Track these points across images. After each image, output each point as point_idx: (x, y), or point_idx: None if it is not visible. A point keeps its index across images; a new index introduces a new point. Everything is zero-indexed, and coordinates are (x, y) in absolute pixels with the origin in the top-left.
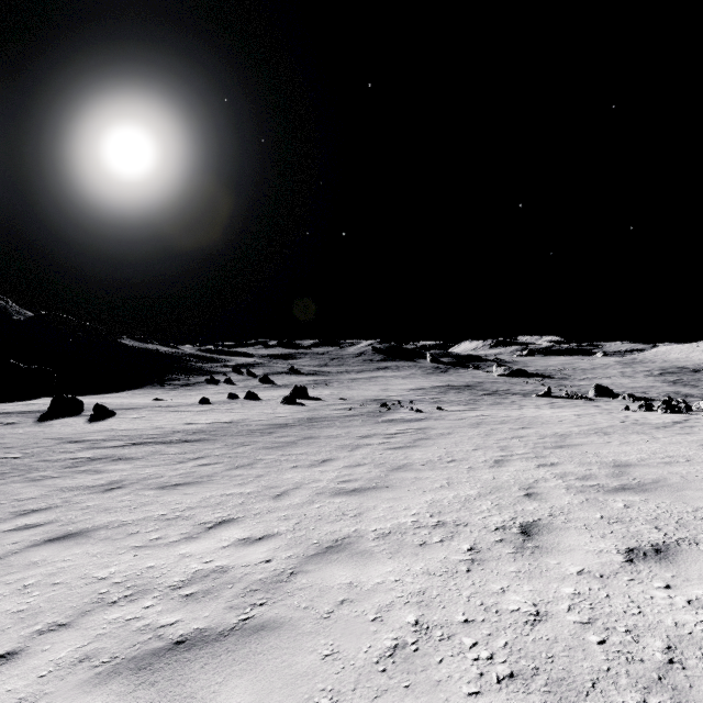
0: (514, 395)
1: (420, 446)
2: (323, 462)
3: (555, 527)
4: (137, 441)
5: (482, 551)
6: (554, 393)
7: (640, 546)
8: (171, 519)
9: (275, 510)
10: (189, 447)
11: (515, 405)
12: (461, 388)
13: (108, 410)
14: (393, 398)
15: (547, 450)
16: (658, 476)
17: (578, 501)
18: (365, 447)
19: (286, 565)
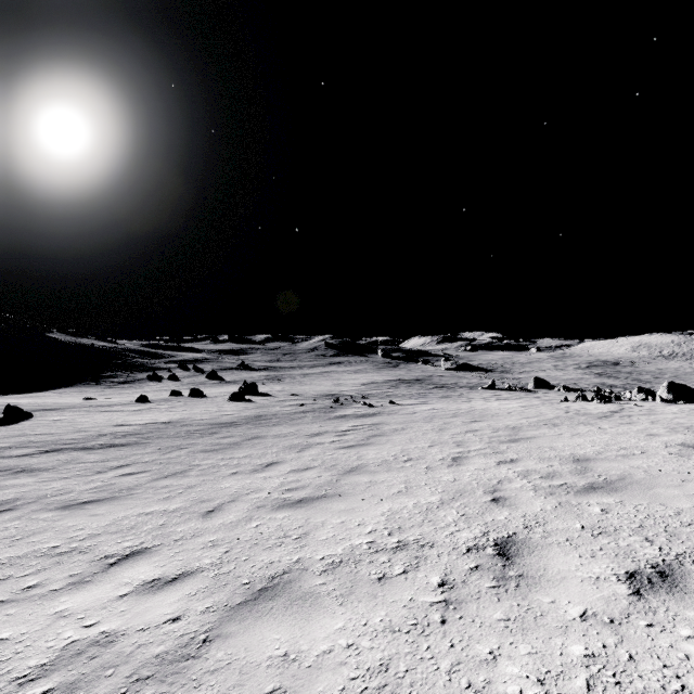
0: (462, 388)
1: (373, 444)
2: (268, 467)
3: (535, 545)
4: (52, 447)
5: (457, 587)
6: (497, 386)
7: (640, 568)
8: (63, 553)
9: (202, 533)
10: (114, 453)
11: (464, 398)
12: (412, 382)
13: (22, 412)
14: (346, 392)
15: (503, 445)
16: (622, 471)
17: (551, 506)
18: (315, 447)
19: (199, 625)
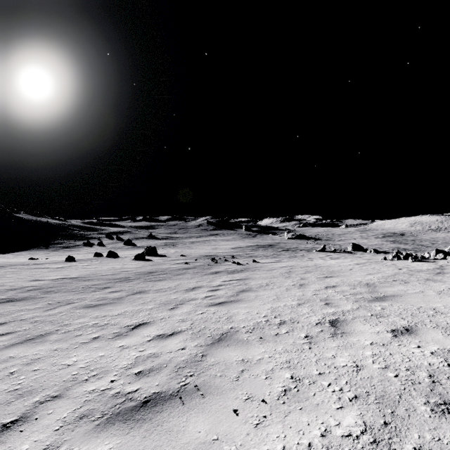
0: (302, 251)
1: (243, 300)
2: (133, 330)
3: None
4: None
5: None
6: (326, 249)
7: None
8: None
9: None
10: (4, 308)
11: (306, 258)
12: (266, 246)
13: None
14: (220, 254)
15: (374, 304)
16: None
17: None
18: (188, 303)
19: None
